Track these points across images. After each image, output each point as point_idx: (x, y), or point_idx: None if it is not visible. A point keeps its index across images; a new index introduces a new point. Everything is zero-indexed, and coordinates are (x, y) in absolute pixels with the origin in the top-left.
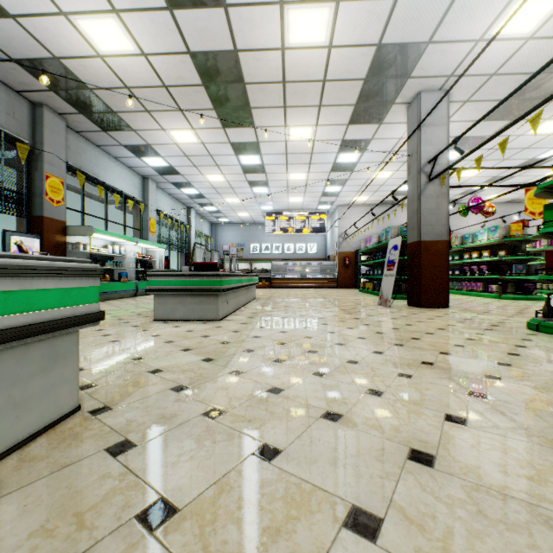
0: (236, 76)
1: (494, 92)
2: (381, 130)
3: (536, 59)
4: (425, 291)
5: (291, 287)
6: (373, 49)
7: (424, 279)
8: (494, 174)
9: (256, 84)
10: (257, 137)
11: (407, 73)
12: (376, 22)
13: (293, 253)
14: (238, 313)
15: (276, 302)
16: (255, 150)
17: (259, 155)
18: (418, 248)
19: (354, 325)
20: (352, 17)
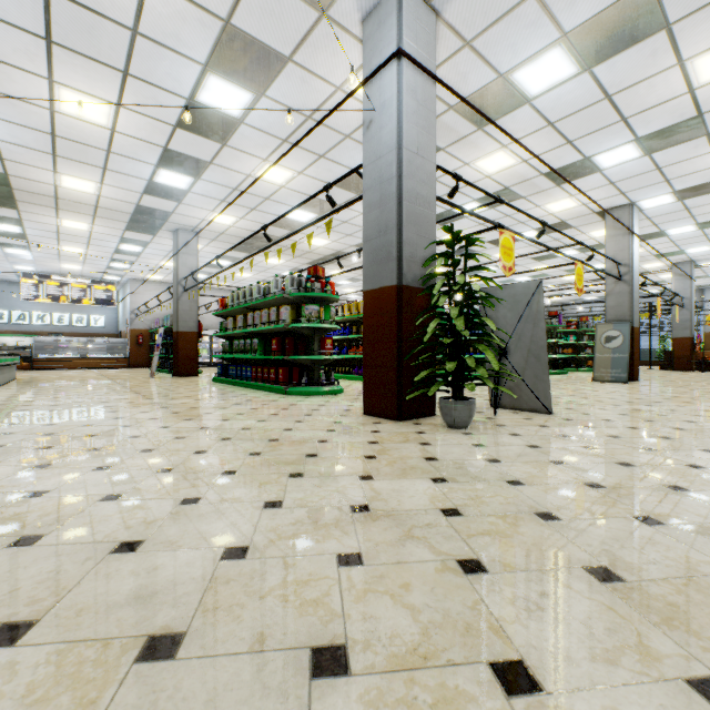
0: (3, 183)
1: (229, 240)
2: (157, 239)
3: (242, 234)
4: (182, 366)
5: (65, 368)
6: (135, 205)
7: (182, 358)
8: (263, 278)
9: (25, 191)
10: (20, 216)
11: (165, 219)
12: (133, 197)
13: (68, 326)
14: (7, 386)
15: (46, 380)
16: (16, 223)
17: (21, 227)
18: (178, 336)
19: (113, 385)
20: (115, 191)
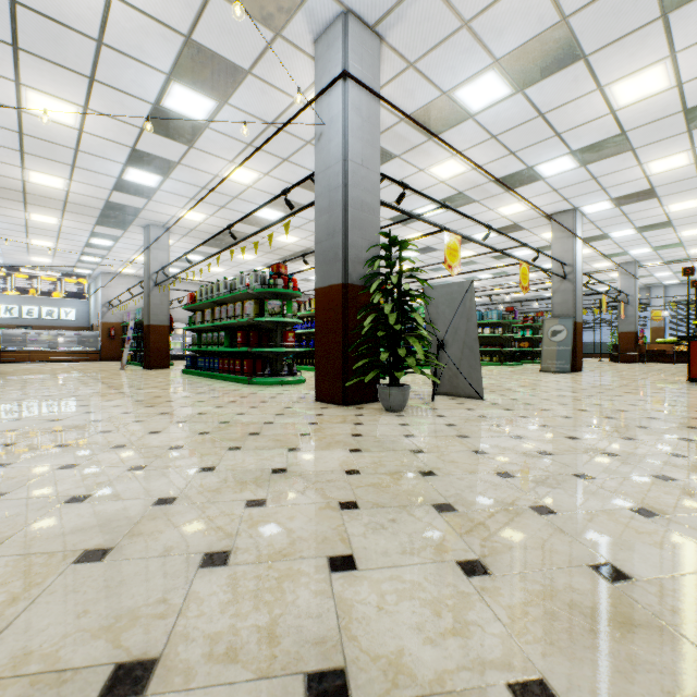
0: None
1: (200, 236)
2: (128, 234)
3: (212, 230)
4: (153, 358)
5: (35, 361)
6: (105, 201)
7: (153, 350)
8: (236, 273)
9: None
10: None
11: (135, 215)
12: (102, 193)
13: (38, 319)
14: None
15: (14, 372)
16: None
17: None
18: (149, 329)
19: (82, 377)
20: (84, 187)
